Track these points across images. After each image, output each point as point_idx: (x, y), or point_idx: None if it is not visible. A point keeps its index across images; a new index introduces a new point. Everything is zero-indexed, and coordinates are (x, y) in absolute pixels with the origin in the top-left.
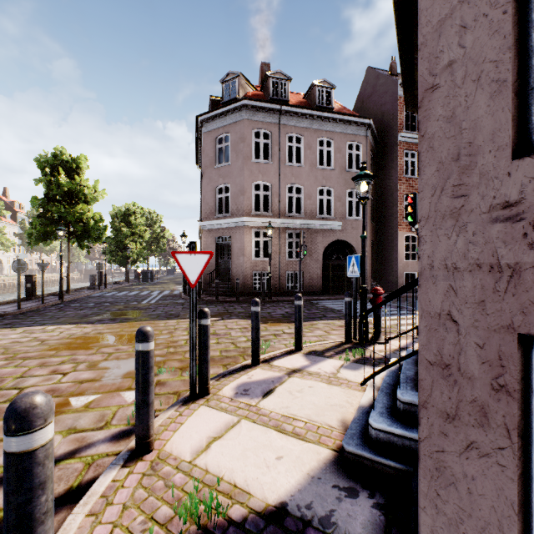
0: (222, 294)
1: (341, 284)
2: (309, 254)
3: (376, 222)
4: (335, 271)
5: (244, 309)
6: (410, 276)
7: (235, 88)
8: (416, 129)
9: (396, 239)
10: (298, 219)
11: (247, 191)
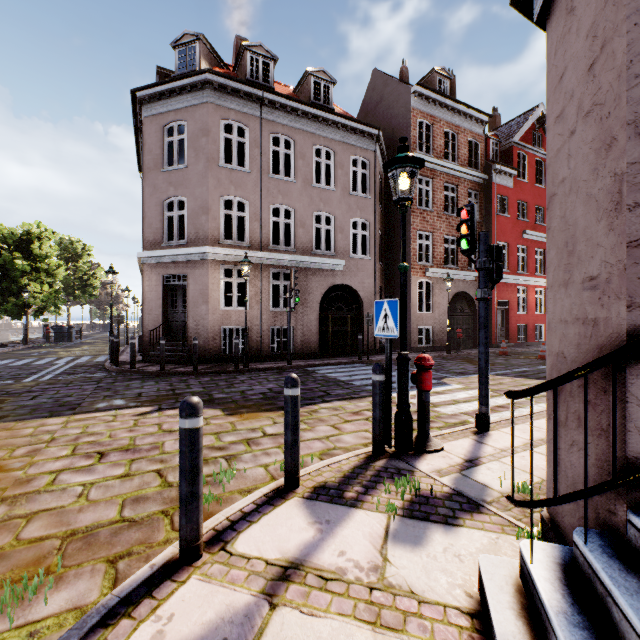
0: (173, 360)
1: (344, 342)
2: (303, 303)
3: (385, 264)
4: (335, 326)
5: (202, 387)
6: (420, 331)
7: (195, 56)
8: (431, 152)
9: (409, 286)
10: (287, 253)
11: (212, 209)
